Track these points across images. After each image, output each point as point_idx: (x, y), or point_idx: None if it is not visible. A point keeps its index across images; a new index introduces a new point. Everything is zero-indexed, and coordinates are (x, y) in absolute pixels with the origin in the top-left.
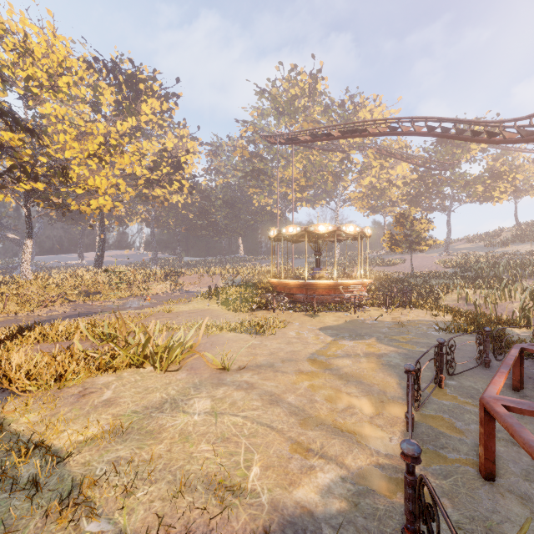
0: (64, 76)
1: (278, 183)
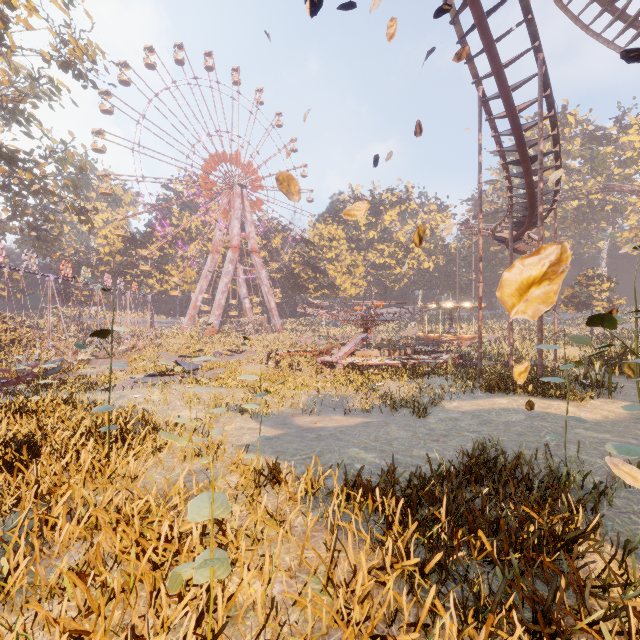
0: (334, 241)
1: (457, 264)
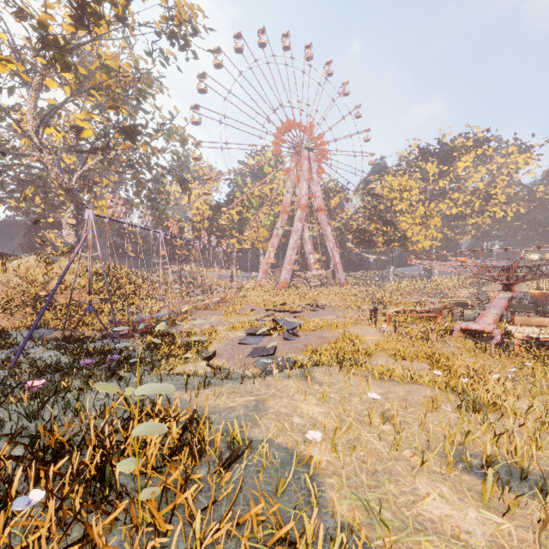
0: (405, 192)
1: None
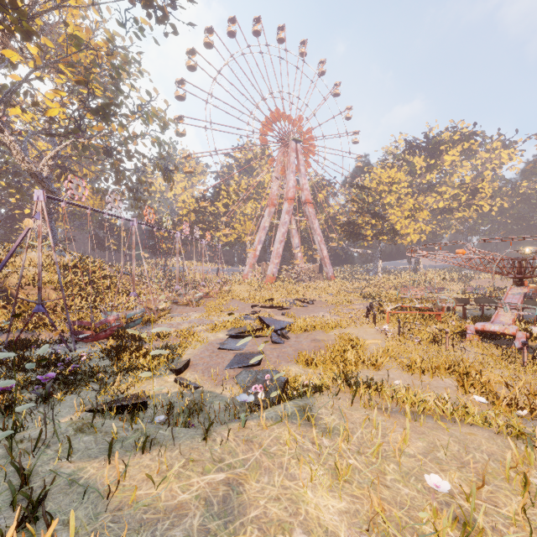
0: (394, 185)
1: None
